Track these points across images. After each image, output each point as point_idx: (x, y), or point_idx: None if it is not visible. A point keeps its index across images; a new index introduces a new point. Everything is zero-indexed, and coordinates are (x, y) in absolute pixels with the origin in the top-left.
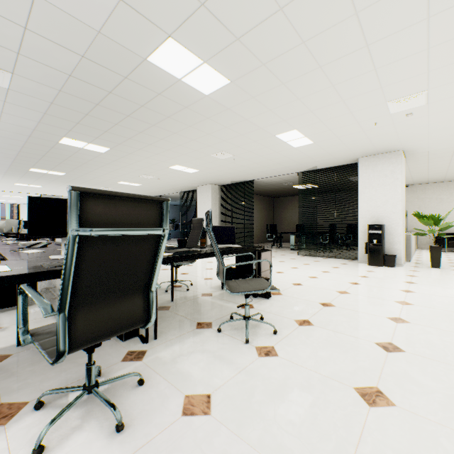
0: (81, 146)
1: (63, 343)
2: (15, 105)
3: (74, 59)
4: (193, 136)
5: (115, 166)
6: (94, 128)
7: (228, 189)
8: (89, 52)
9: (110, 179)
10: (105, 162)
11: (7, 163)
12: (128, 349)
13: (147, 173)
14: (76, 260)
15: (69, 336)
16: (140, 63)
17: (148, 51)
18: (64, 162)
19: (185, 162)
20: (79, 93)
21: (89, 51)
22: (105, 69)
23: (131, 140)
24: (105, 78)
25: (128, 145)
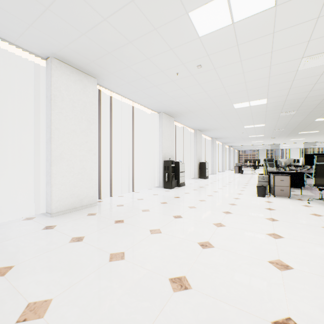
0: None
1: (313, 183)
2: (295, 116)
3: (319, 101)
4: None
5: None
6: None
7: None
8: None
9: None
10: None
11: (288, 132)
12: None
13: None
14: (315, 168)
15: (314, 182)
16: None
17: None
18: (317, 127)
19: None
20: (323, 106)
21: None
22: None
23: None
24: None
25: None
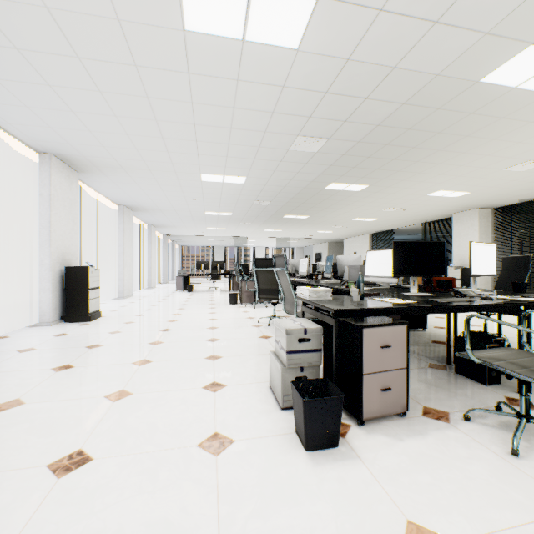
0: (341, 188)
1: None
2: (311, 164)
3: (392, 109)
4: (489, 151)
5: (362, 202)
6: (366, 169)
7: (508, 212)
8: (412, 97)
9: (346, 216)
10: (353, 200)
11: (271, 213)
12: (501, 394)
13: (393, 205)
14: None
15: None
16: (467, 88)
17: (487, 72)
18: (315, 206)
19: (455, 184)
20: (375, 139)
21: (412, 97)
22: (418, 108)
23: (398, 173)
24: (412, 117)
25: (392, 178)
